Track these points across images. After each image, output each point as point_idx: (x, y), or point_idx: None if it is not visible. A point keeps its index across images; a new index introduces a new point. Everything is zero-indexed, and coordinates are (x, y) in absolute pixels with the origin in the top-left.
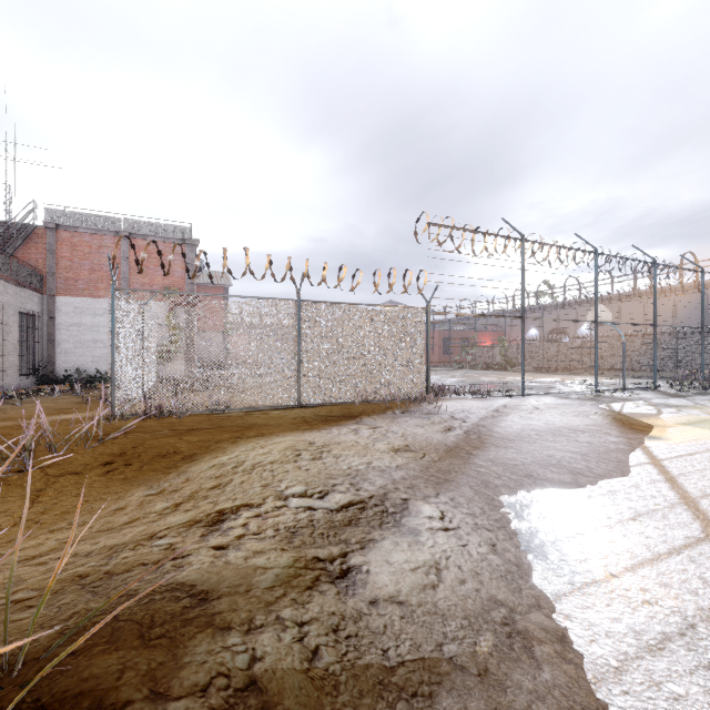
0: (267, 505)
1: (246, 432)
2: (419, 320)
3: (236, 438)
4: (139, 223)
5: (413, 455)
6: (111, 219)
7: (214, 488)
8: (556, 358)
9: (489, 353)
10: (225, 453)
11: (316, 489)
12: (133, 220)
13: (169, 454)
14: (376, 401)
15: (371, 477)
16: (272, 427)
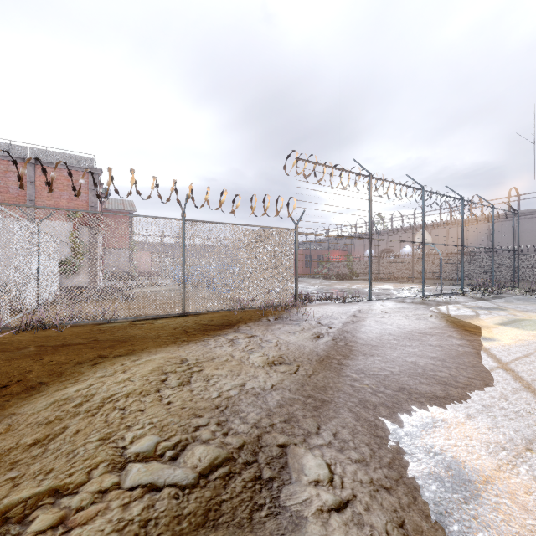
0: (88, 488)
1: (118, 348)
2: (289, 239)
3: (101, 359)
4: (45, 152)
5: (287, 368)
6: (17, 147)
7: (35, 445)
8: (386, 270)
9: (339, 266)
10: (77, 381)
11: (171, 440)
12: (39, 149)
13: (8, 385)
14: (253, 307)
15: (243, 408)
16: (148, 340)
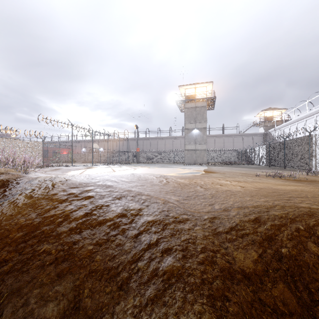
0: None
1: None
2: (40, 145)
3: None
4: None
5: (45, 170)
6: None
7: None
8: (91, 159)
9: (66, 157)
10: None
11: None
12: None
13: None
14: None
15: None
16: None
